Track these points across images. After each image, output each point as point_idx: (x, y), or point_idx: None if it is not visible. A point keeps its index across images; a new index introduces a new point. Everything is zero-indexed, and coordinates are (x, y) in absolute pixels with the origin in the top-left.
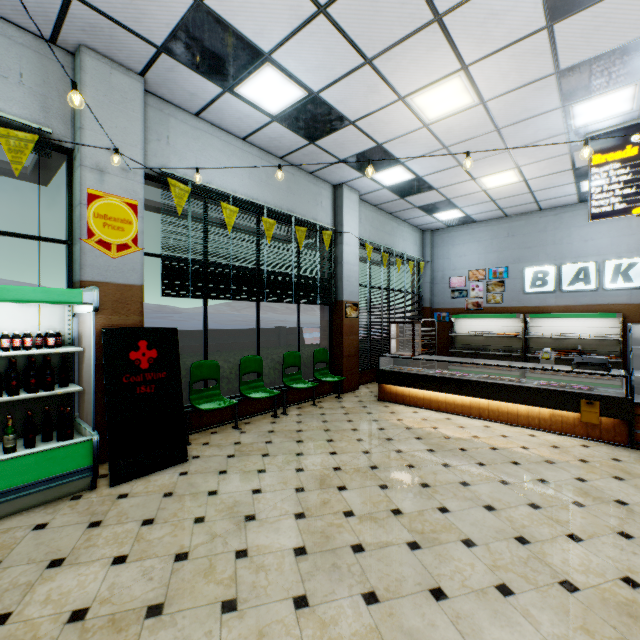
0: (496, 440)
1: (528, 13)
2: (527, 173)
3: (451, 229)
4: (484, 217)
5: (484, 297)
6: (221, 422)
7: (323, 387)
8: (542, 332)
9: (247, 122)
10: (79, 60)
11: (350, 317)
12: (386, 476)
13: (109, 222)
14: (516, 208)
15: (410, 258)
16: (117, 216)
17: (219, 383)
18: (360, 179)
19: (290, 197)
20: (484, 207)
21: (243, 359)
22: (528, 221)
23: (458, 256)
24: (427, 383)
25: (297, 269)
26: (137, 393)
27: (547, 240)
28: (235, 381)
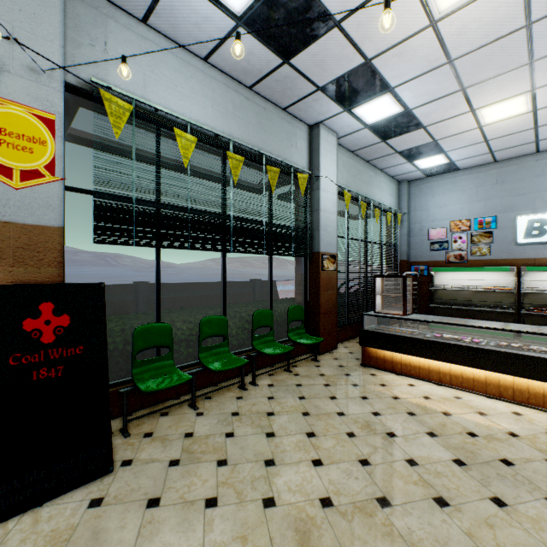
0: (546, 443)
1: None
2: (541, 99)
3: (430, 179)
4: (469, 163)
5: (468, 249)
6: (177, 396)
7: (298, 347)
8: (539, 287)
9: (206, 30)
10: None
11: (327, 270)
12: (409, 529)
13: (8, 139)
14: (509, 150)
15: (387, 209)
16: (22, 132)
17: (172, 351)
18: (339, 116)
19: (261, 134)
20: (473, 150)
21: (203, 320)
22: (521, 165)
23: (438, 207)
24: (425, 349)
25: (269, 215)
26: (33, 380)
27: (545, 185)
28: (196, 344)
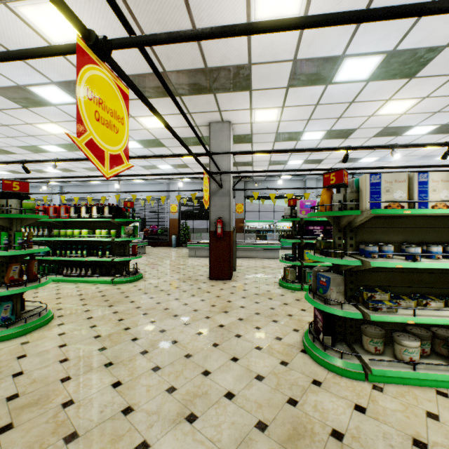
0: None
1: (383, 162)
2: None
3: None
4: None
5: None
6: None
7: None
8: None
9: None
10: (305, 182)
11: None
12: None
13: None
14: None
15: None
16: None
17: None
18: None
19: None
20: None
21: None
22: None
23: None
24: None
25: None
26: None
27: None
28: None
